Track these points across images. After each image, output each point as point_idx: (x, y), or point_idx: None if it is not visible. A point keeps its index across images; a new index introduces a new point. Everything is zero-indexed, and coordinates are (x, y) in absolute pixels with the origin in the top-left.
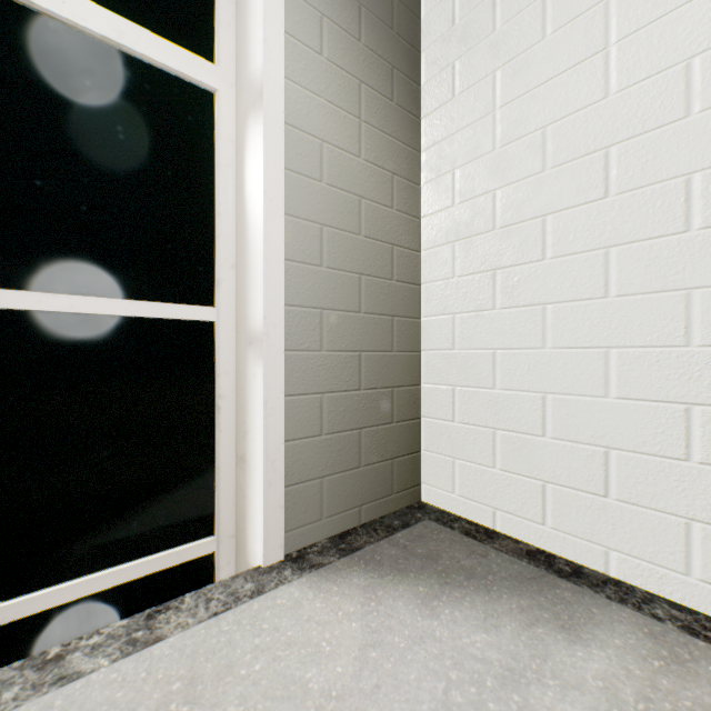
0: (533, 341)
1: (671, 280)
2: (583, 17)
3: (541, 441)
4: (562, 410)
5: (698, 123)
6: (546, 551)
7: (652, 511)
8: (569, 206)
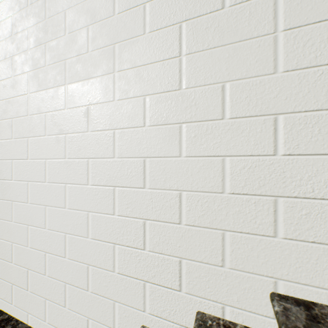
0: (9, 217)
1: (42, 200)
2: (22, 75)
3: (12, 265)
4: (17, 251)
5: (48, 140)
6: (11, 317)
7: (38, 296)
8: (19, 158)
